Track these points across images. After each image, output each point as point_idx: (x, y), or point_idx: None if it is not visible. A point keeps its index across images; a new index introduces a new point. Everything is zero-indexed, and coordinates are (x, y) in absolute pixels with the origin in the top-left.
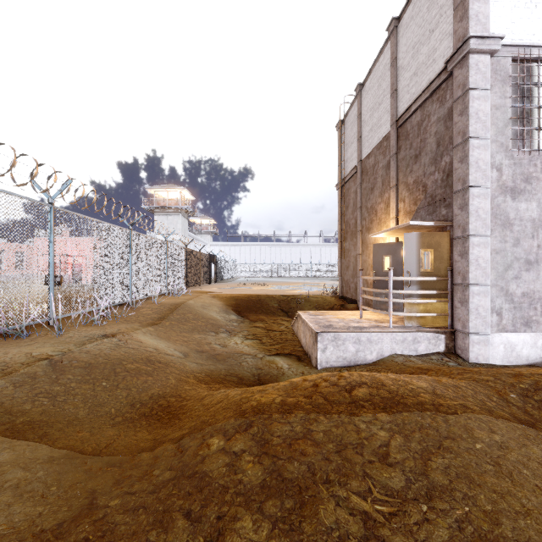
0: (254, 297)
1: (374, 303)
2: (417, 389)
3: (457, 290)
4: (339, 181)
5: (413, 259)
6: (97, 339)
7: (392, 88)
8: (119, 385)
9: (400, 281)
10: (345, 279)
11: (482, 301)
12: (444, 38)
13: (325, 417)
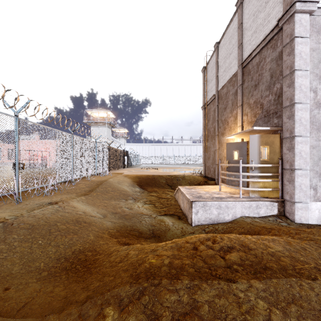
0: (150, 176)
1: (227, 181)
2: (276, 254)
3: (286, 173)
4: (203, 104)
5: (255, 152)
6: (44, 206)
7: (239, 42)
8: (51, 243)
9: (245, 167)
10: (207, 165)
11: (303, 180)
12: (276, 5)
13: (207, 285)
